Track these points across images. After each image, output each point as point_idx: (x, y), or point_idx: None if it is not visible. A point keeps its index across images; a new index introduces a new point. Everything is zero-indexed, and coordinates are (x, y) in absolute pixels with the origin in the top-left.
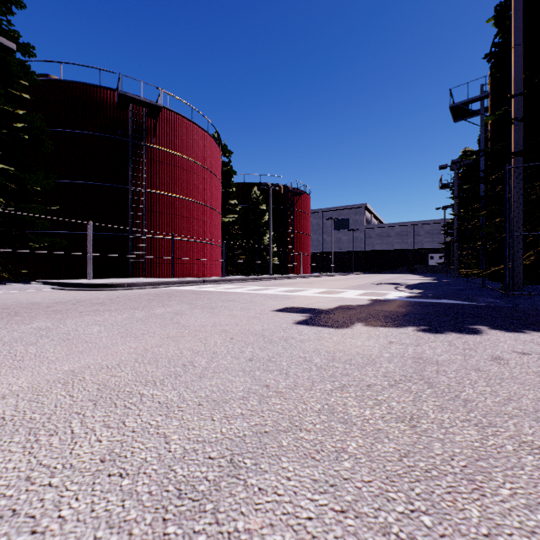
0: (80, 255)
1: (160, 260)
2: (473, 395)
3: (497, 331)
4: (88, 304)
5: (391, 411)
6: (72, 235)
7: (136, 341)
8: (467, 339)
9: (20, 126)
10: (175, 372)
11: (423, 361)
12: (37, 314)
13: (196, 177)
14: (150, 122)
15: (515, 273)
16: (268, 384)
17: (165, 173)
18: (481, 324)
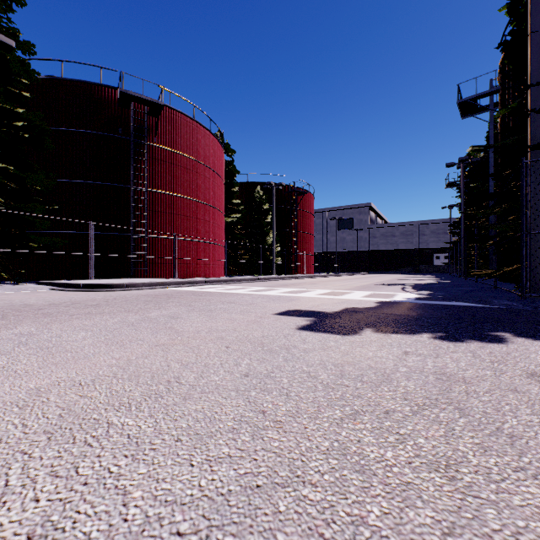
0: (81, 255)
1: (162, 260)
2: (519, 428)
3: (523, 339)
4: (82, 306)
5: (420, 452)
6: (73, 235)
7: (121, 350)
8: (491, 349)
9: (20, 124)
10: (156, 391)
11: (447, 378)
12: (25, 317)
13: (198, 176)
14: (152, 121)
15: (531, 274)
16: (265, 409)
17: (167, 172)
18: (503, 330)
